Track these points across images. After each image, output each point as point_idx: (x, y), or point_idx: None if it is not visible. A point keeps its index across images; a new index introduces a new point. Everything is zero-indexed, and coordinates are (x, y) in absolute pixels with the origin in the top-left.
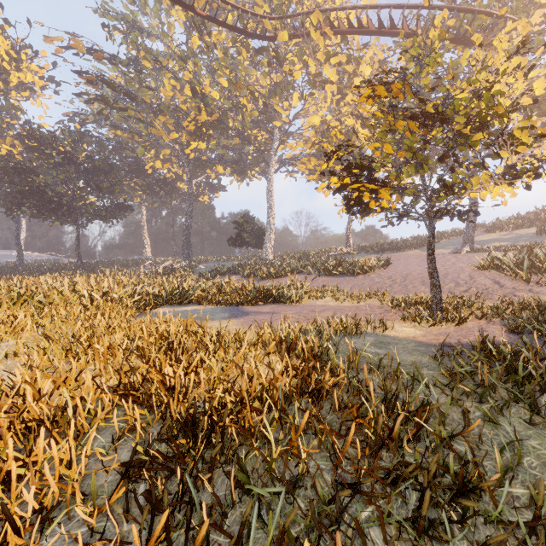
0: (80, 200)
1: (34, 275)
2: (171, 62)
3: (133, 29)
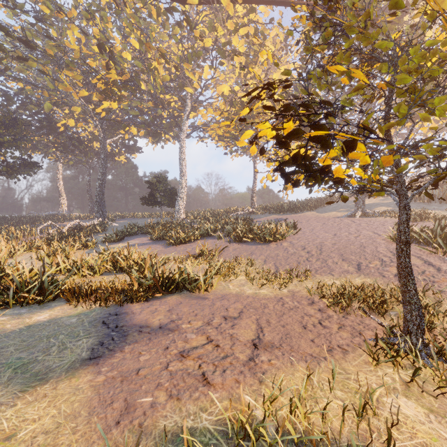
0: None
1: None
2: (74, 11)
3: None
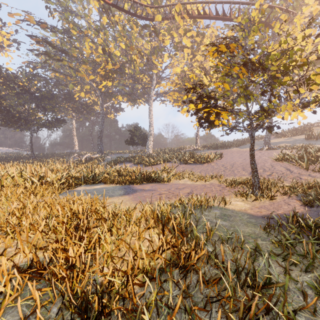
0: (32, 115)
1: (2, 163)
2: (90, 32)
3: (66, 11)
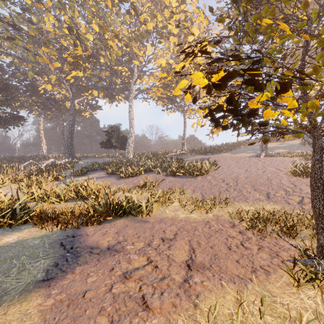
0: None
1: None
2: (49, 2)
3: None
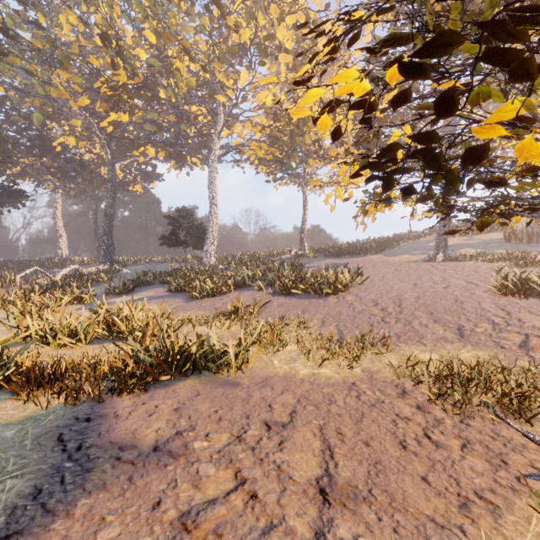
0: None
1: None
2: None
3: None
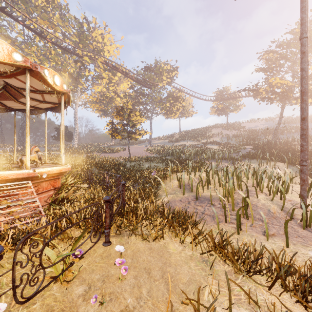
0: None
1: None
2: (26, 50)
3: None
